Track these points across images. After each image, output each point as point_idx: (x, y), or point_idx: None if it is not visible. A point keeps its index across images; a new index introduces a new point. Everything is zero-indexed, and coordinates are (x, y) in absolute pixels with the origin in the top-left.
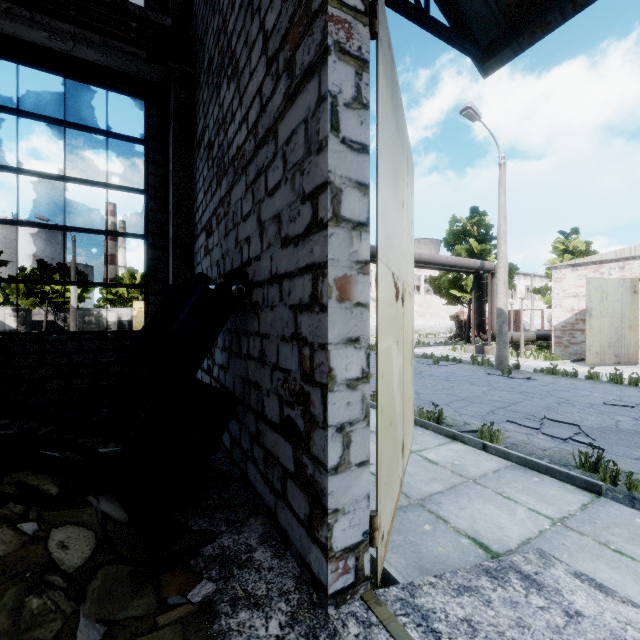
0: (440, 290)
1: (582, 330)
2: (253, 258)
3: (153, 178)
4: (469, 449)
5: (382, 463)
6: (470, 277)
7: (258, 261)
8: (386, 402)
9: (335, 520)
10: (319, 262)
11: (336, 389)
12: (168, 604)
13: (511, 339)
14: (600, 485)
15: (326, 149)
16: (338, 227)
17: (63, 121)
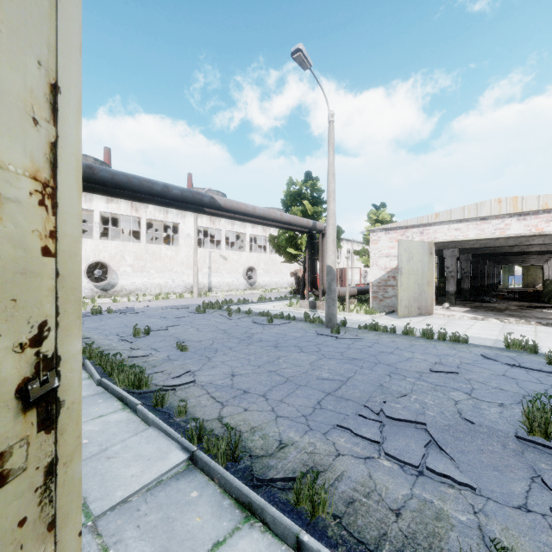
0: (279, 248)
1: (393, 286)
2: None
3: None
4: (271, 551)
5: None
6: (304, 236)
7: None
8: None
9: None
10: None
11: None
12: None
13: (338, 294)
14: None
15: None
16: None
17: None
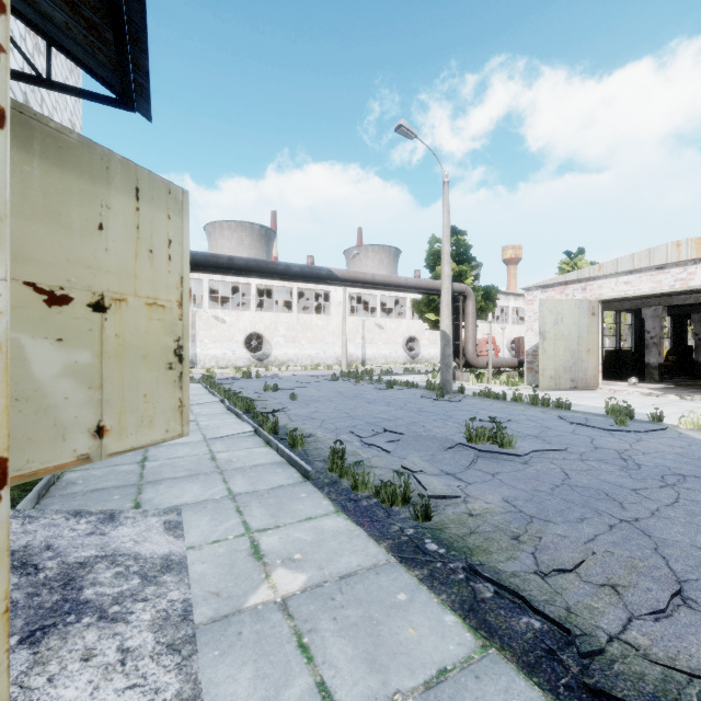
0: (422, 314)
1: None
2: None
3: None
4: (267, 451)
5: None
6: None
7: None
8: None
9: None
10: None
11: None
12: None
13: (486, 365)
14: (308, 471)
15: None
16: None
17: None
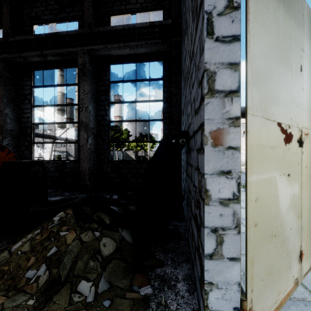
0: None
1: None
2: (189, 124)
3: (166, 93)
4: None
5: (256, 263)
6: None
7: (190, 125)
8: (264, 219)
9: (210, 289)
10: (202, 122)
11: (211, 204)
12: (132, 288)
13: None
14: None
15: (204, 49)
16: (212, 97)
17: (135, 80)
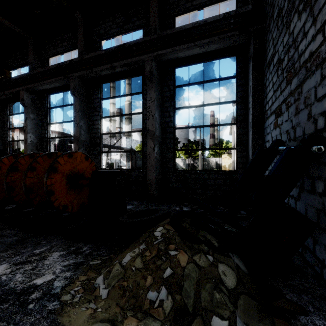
0: None
1: None
2: None
3: (240, 93)
4: None
5: None
6: None
7: None
8: None
9: None
10: None
11: None
12: None
13: None
14: None
15: None
16: None
17: (203, 81)
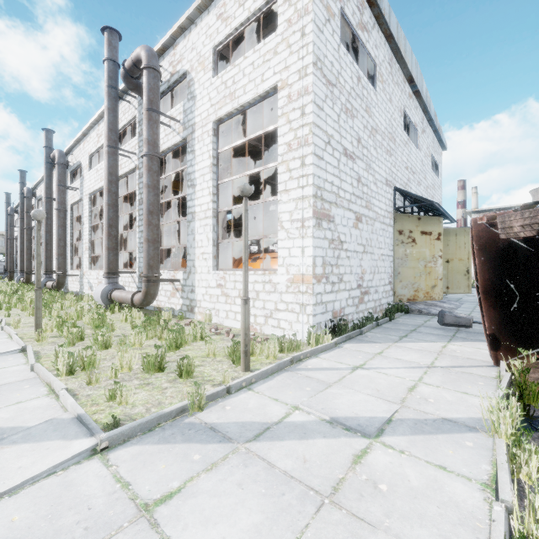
0: None
1: None
2: None
3: None
4: None
5: None
6: None
7: None
8: None
9: None
10: None
11: None
12: None
13: None
14: None
15: None
16: None
17: None
